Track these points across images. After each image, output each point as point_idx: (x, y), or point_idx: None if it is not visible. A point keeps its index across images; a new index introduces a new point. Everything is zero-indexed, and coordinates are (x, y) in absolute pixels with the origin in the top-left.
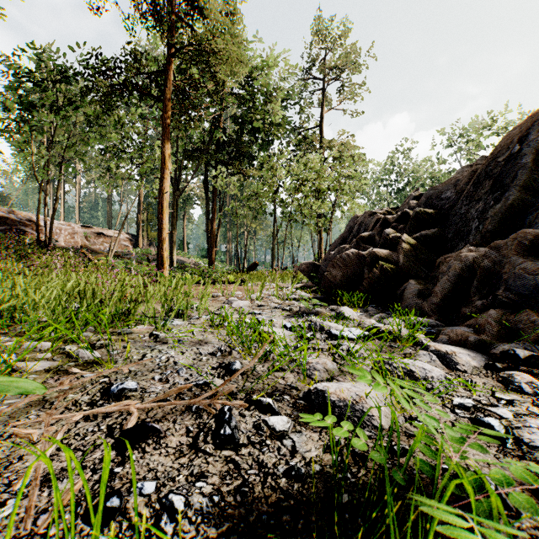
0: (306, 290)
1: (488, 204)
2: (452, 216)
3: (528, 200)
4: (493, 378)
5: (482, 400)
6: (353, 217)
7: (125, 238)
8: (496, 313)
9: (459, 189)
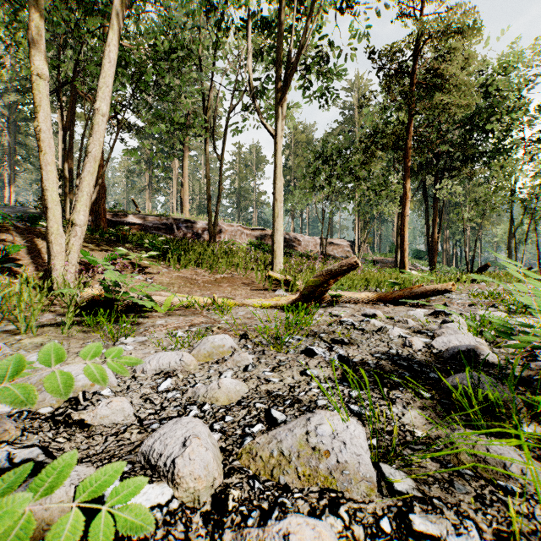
0: None
1: None
2: None
3: None
4: None
5: None
6: None
7: (347, 245)
8: None
9: None
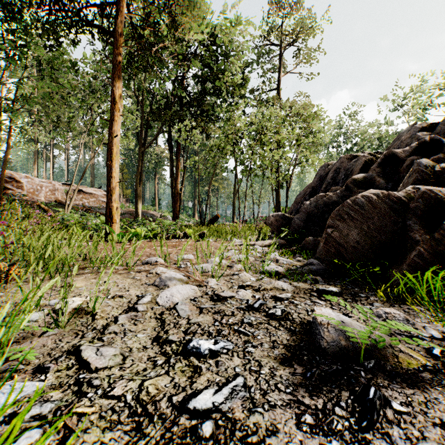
0: (281, 251)
1: None
2: None
3: None
4: None
5: None
6: (323, 165)
7: (103, 195)
8: None
9: None
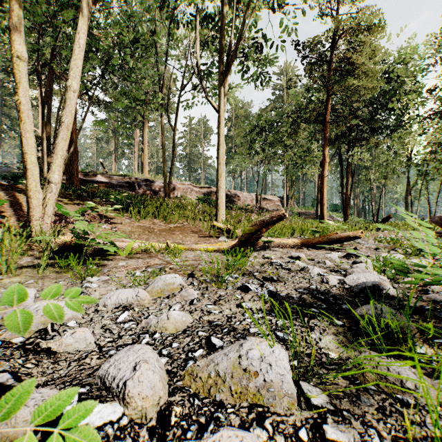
0: (434, 235)
1: None
2: None
3: None
4: None
5: None
6: None
7: (278, 200)
8: None
9: None
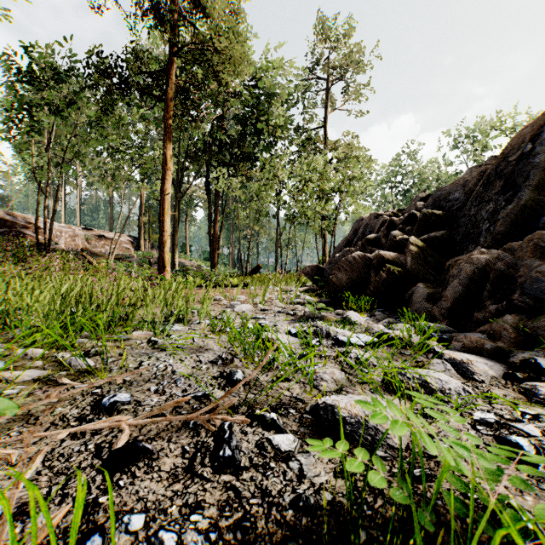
0: (310, 294)
1: (499, 205)
2: (461, 218)
3: (541, 201)
4: (514, 389)
5: (504, 414)
6: (358, 219)
7: (127, 241)
8: (512, 319)
9: (468, 190)
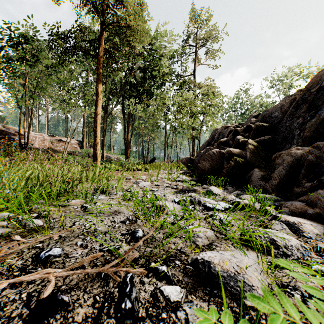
0: (186, 175)
1: (305, 119)
2: (280, 128)
3: None
4: None
5: None
6: (214, 129)
7: (75, 143)
8: (322, 192)
9: (284, 111)
